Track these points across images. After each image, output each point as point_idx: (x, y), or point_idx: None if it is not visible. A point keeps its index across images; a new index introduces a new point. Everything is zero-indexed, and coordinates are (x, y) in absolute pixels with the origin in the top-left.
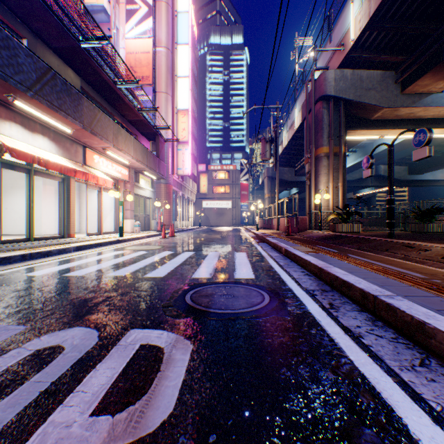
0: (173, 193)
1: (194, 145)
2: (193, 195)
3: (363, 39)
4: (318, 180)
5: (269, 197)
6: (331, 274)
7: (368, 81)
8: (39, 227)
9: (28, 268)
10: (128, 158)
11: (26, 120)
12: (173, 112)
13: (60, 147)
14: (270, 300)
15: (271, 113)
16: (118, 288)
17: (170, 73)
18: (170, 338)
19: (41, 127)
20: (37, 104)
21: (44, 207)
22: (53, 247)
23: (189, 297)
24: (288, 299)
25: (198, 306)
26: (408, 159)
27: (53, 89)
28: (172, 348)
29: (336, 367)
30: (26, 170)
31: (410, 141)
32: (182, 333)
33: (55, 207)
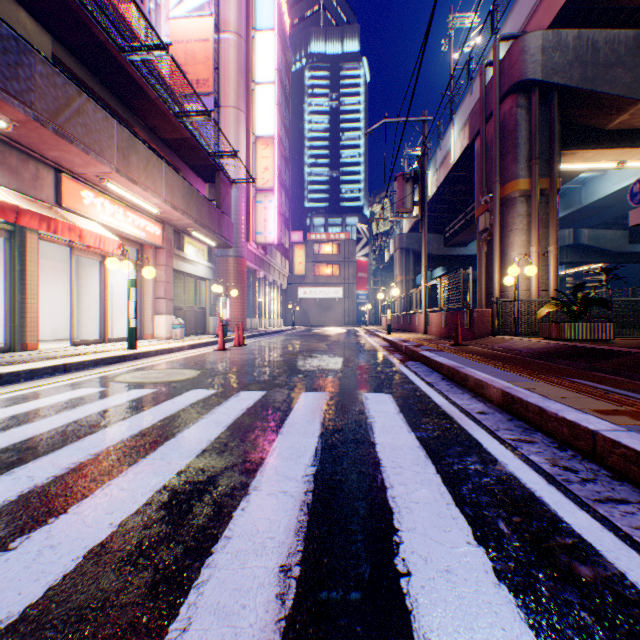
0: (249, 274)
1: (285, 199)
2: (284, 278)
3: None
4: (506, 242)
5: (402, 280)
6: None
7: (609, 50)
8: None
9: None
10: (155, 201)
11: None
12: (249, 140)
13: None
14: None
15: (405, 149)
16: None
17: (243, 75)
18: None
19: None
20: None
21: None
22: None
23: None
24: None
25: None
26: None
27: None
28: None
29: None
30: None
31: None
32: None
33: None
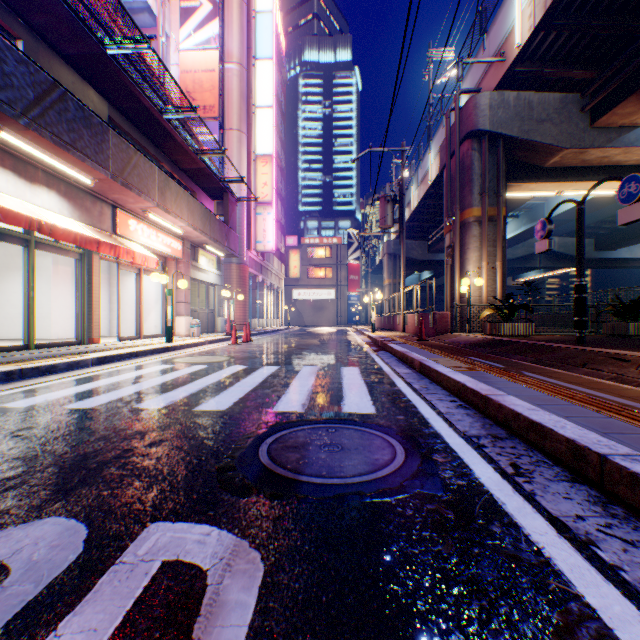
0: (249, 278)
1: (281, 208)
2: (280, 281)
3: (534, 44)
4: (464, 258)
5: (390, 284)
6: (506, 408)
7: (541, 109)
8: (48, 328)
9: (11, 393)
10: (181, 225)
11: (21, 164)
12: (250, 159)
13: (75, 206)
14: (407, 456)
15: (393, 161)
16: (148, 431)
17: (245, 101)
18: (222, 547)
19: (45, 176)
20: (35, 138)
21: (56, 297)
22: (60, 359)
23: (266, 451)
24: (437, 454)
25: (280, 470)
26: (595, 228)
27: (62, 115)
28: (223, 573)
29: (567, 629)
30: (23, 241)
31: (599, 201)
32: (246, 532)
33: (72, 298)
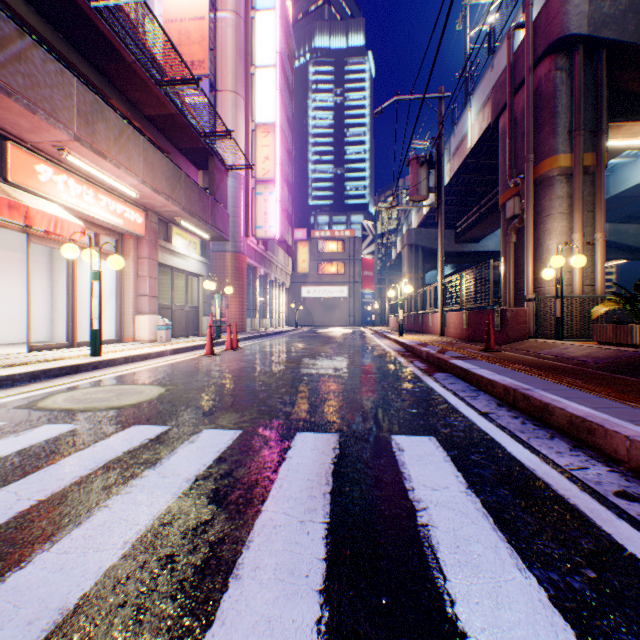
0: (249, 271)
1: (287, 194)
2: (286, 276)
3: None
4: (542, 230)
5: (411, 279)
6: None
7: None
8: None
9: None
10: (131, 181)
11: None
12: (248, 127)
13: None
14: None
15: (413, 142)
16: None
17: (242, 57)
18: None
19: None
20: None
21: None
22: None
23: None
24: None
25: None
26: None
27: None
28: None
29: None
30: None
31: None
32: None
33: None
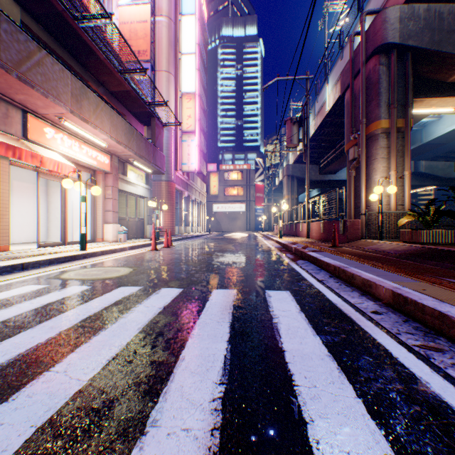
0: (177, 194)
1: (203, 140)
2: (202, 197)
3: None
4: (371, 168)
5: (289, 199)
6: None
7: (452, 20)
8: None
9: None
10: (103, 137)
11: None
12: (177, 95)
13: None
14: None
15: (291, 104)
16: None
17: (172, 48)
18: None
19: None
20: None
21: None
22: None
23: None
24: None
25: None
26: None
27: None
28: None
29: None
30: None
31: None
32: None
33: None
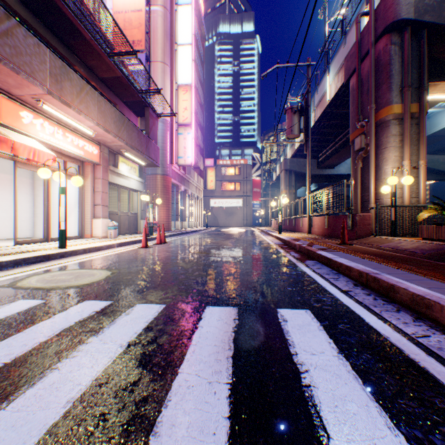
0: (173, 188)
1: (200, 134)
2: (199, 191)
3: None
4: (381, 158)
5: (286, 193)
6: None
7: None
8: None
9: None
10: (89, 124)
11: None
12: (172, 87)
13: None
14: None
15: (288, 98)
16: None
17: (168, 38)
18: None
19: None
20: None
21: None
22: None
23: None
24: None
25: None
26: None
27: None
28: None
29: None
30: None
31: None
32: None
33: None
